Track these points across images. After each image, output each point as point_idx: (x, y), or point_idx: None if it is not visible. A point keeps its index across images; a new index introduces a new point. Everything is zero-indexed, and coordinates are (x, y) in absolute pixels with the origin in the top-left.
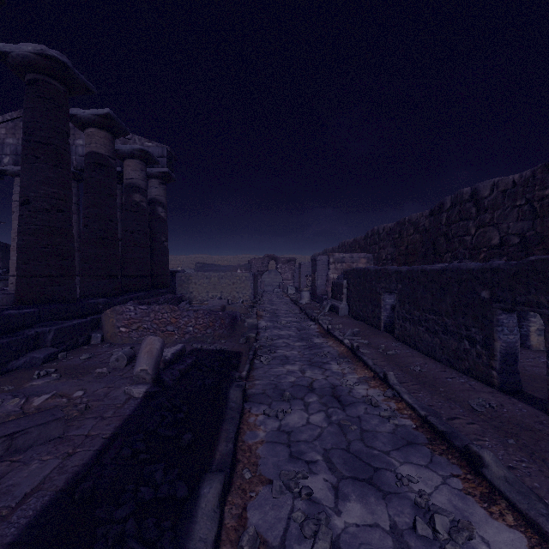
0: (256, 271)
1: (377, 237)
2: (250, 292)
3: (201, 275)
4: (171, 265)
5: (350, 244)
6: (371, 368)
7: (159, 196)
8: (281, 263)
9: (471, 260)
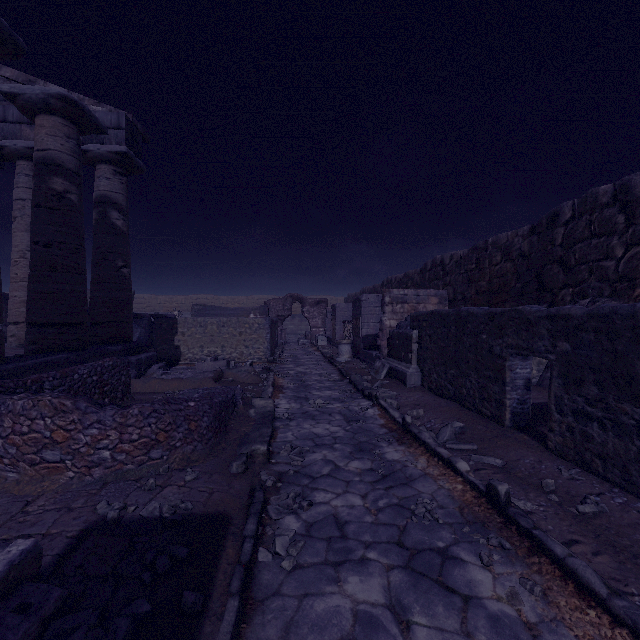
0: (276, 316)
1: (440, 269)
2: (266, 346)
3: (191, 322)
4: (165, 308)
5: (399, 280)
6: (608, 608)
7: (112, 192)
8: (309, 306)
9: (614, 298)
